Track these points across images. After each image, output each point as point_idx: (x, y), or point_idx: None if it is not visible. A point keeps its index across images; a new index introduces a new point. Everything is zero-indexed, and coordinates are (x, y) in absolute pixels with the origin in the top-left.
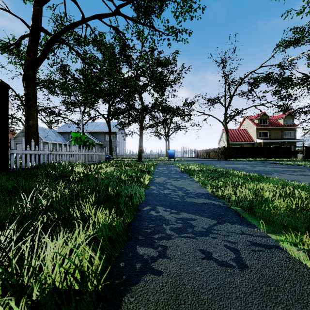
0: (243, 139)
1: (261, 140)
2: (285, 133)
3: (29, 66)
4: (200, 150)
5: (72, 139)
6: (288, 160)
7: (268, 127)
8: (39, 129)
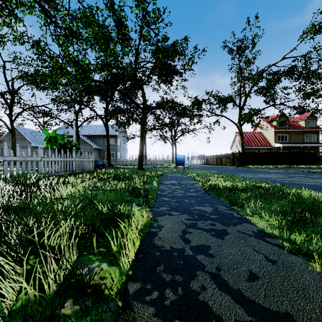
0: (259, 143)
1: (281, 144)
2: (307, 137)
3: None
4: (209, 156)
5: (45, 139)
6: (316, 167)
7: (287, 129)
8: (28, 131)
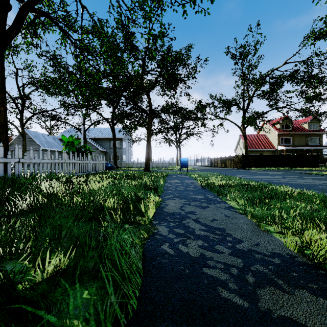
0: (263, 146)
1: (284, 147)
2: (310, 140)
3: None
4: (214, 158)
5: (63, 144)
6: (317, 169)
7: (291, 132)
8: (37, 134)
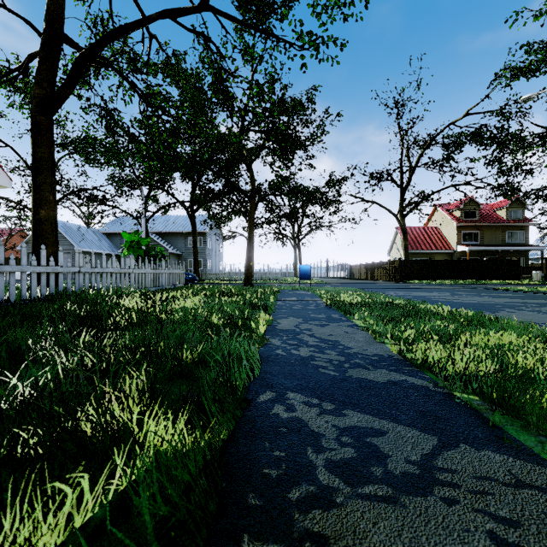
0: (433, 246)
1: (466, 247)
2: (509, 235)
3: (39, 107)
4: (355, 265)
5: (125, 245)
6: (517, 282)
7: (478, 223)
8: (69, 227)
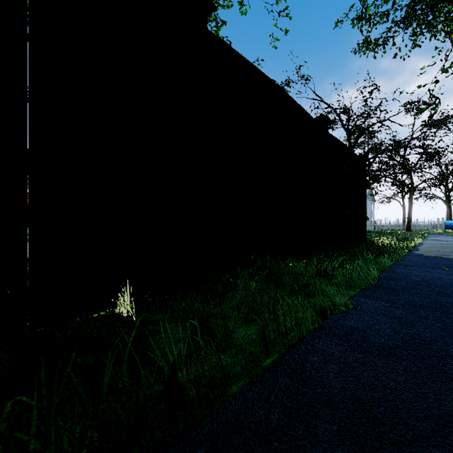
0: None
1: None
2: None
3: None
4: None
5: None
6: None
7: None
8: None
